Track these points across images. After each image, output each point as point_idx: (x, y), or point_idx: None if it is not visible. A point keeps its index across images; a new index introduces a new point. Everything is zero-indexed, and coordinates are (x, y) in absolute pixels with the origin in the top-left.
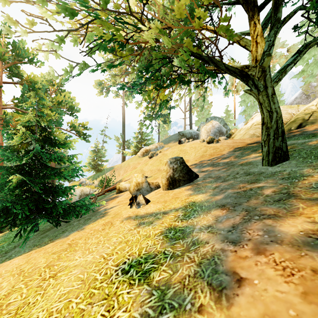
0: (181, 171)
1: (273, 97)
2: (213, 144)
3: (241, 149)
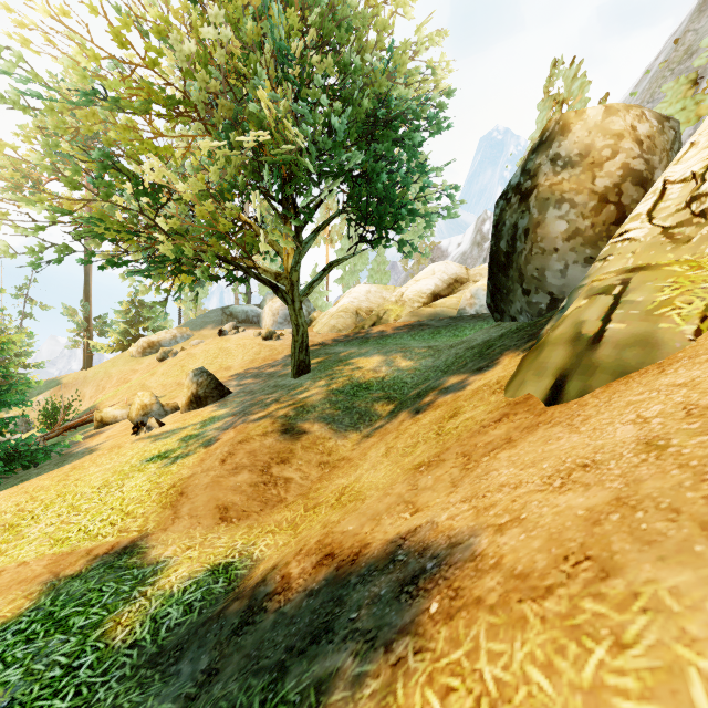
0: (208, 386)
1: (300, 312)
2: (272, 341)
3: None
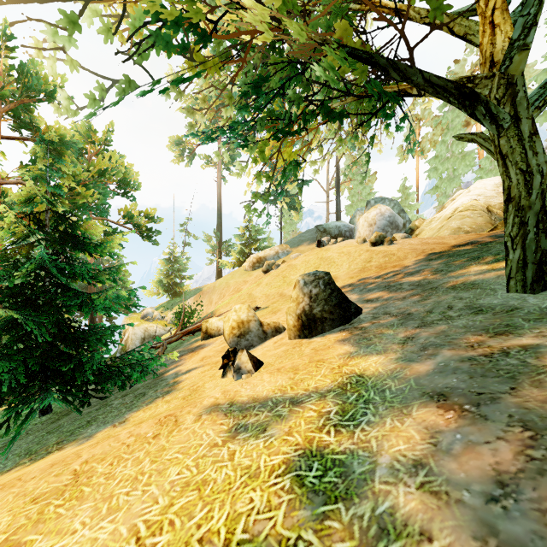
0: (326, 300)
1: (532, 141)
2: (384, 246)
3: (442, 256)
